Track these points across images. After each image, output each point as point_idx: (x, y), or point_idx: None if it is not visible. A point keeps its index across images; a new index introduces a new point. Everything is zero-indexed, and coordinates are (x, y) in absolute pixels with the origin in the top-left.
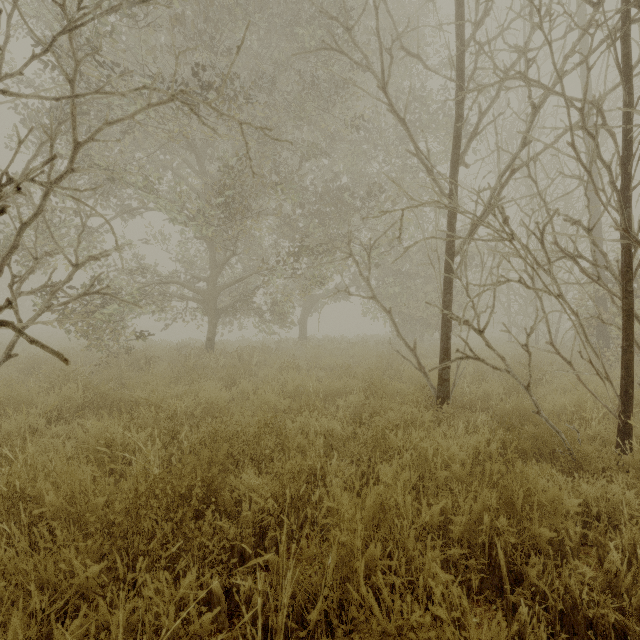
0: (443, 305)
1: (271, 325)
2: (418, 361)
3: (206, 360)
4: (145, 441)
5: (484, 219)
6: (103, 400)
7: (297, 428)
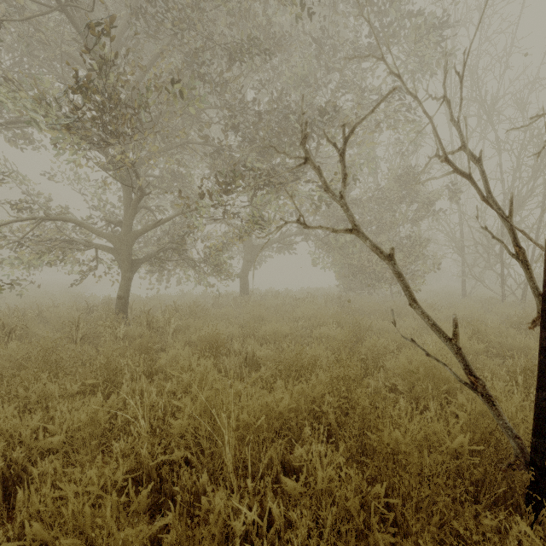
0: None
1: (206, 279)
2: (467, 366)
3: (99, 329)
4: None
5: None
6: None
7: None
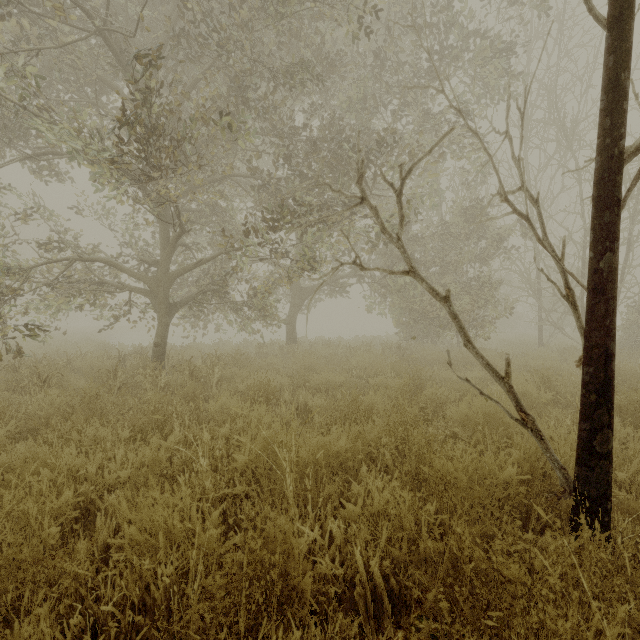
0: (592, 278)
1: (249, 325)
2: (518, 403)
3: (138, 378)
4: None
5: None
6: None
7: None
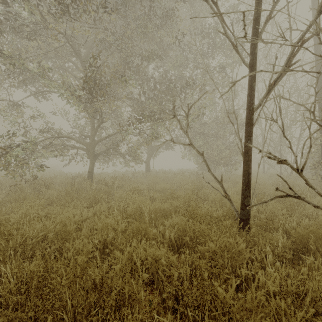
0: (245, 149)
1: (129, 163)
2: (224, 190)
3: (84, 185)
4: None
5: (278, 81)
6: None
7: (125, 259)
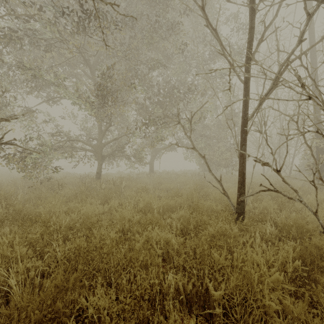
0: (240, 152)
1: (134, 165)
2: (223, 188)
3: (94, 185)
4: (30, 251)
5: (268, 96)
6: (18, 214)
7: (143, 240)
